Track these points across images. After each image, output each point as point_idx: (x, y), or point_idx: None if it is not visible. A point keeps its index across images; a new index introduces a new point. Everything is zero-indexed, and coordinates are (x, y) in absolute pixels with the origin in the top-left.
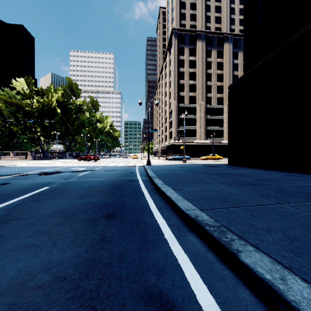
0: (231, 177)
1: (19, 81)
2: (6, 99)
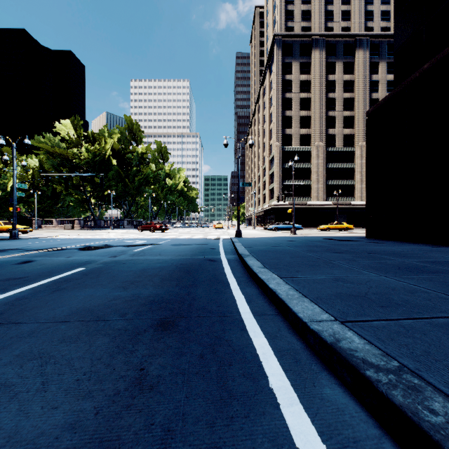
0: (379, 258)
1: (64, 124)
2: (47, 148)
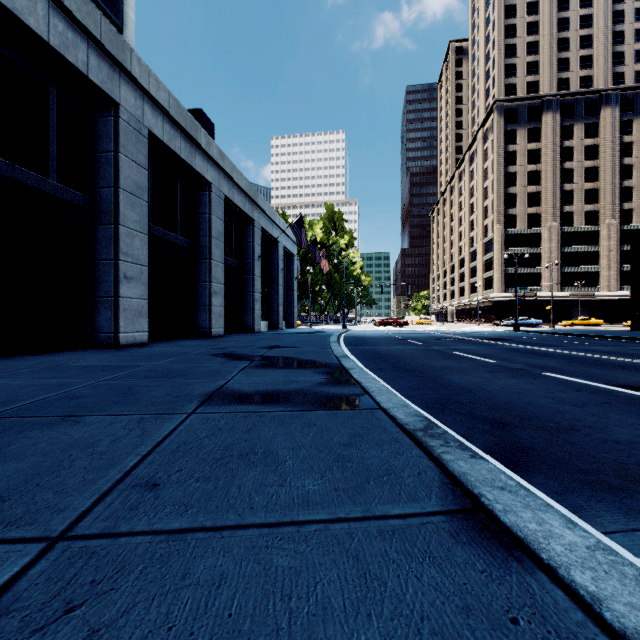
0: None
1: None
2: None
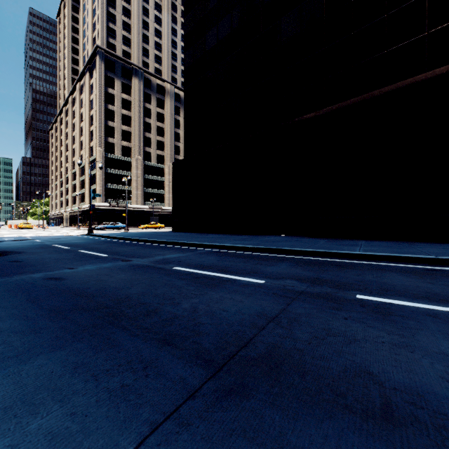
0: (176, 236)
1: None
2: None
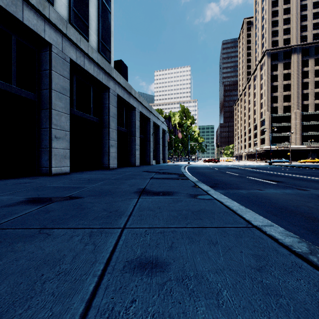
0: None
1: None
2: None
